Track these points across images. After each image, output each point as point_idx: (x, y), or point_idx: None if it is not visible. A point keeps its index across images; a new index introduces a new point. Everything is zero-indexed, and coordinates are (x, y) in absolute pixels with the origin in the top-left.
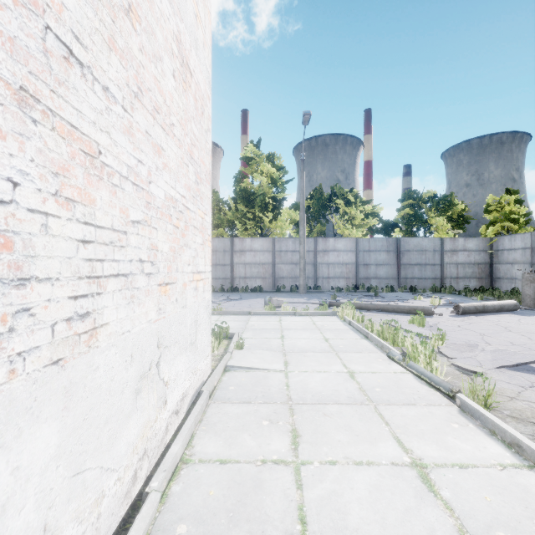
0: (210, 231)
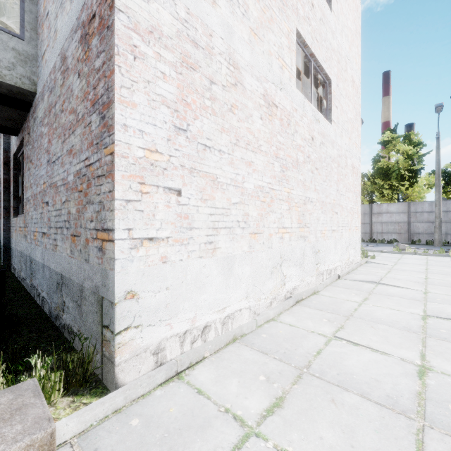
0: (359, 212)
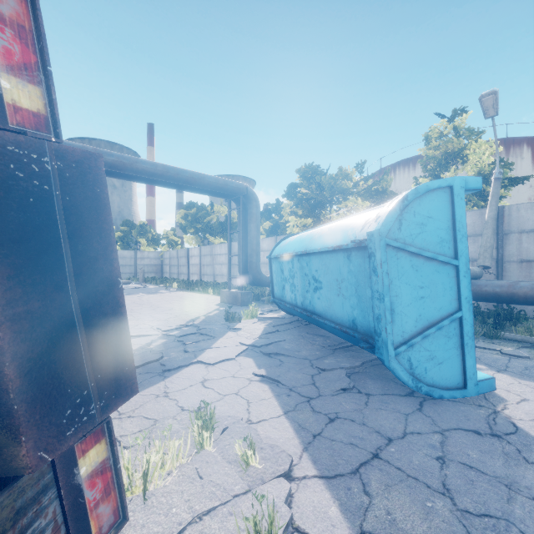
0: None
